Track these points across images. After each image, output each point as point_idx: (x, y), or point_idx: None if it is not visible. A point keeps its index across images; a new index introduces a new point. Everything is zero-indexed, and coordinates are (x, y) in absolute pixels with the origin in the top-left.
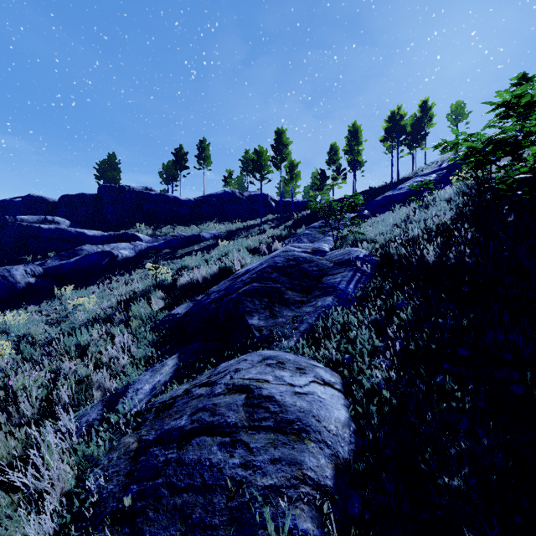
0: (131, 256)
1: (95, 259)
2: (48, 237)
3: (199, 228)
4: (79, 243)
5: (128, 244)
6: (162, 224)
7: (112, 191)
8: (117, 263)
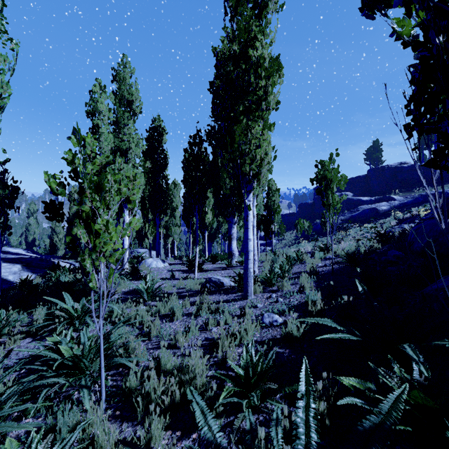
0: (387, 210)
1: (367, 212)
2: (343, 203)
3: (447, 185)
4: (358, 204)
5: (386, 203)
6: (413, 187)
7: (376, 171)
8: (379, 214)
